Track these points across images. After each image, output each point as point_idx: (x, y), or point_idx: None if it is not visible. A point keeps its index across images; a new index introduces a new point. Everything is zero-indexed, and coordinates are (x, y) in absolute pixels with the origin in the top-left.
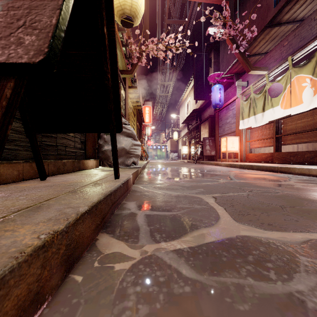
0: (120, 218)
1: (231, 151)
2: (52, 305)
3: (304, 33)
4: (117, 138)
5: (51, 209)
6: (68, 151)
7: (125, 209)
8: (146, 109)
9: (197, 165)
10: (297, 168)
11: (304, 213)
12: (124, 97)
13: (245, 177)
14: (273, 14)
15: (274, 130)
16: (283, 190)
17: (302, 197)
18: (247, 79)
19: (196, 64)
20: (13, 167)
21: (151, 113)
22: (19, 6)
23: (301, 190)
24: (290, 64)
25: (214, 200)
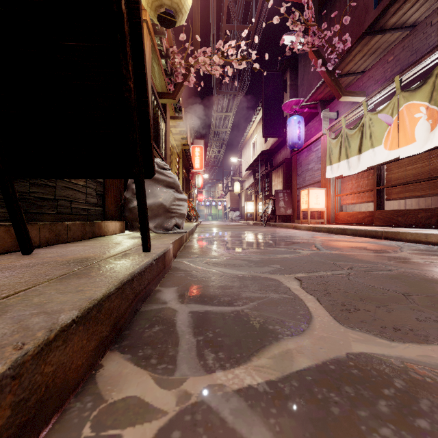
0: (148, 320)
1: (314, 209)
2: None
3: (417, 44)
4: (151, 189)
5: (3, 319)
6: (75, 209)
7: (158, 301)
8: (196, 150)
9: (267, 229)
10: (409, 232)
11: None
12: (164, 132)
13: (337, 246)
14: (373, 18)
15: (375, 179)
16: (398, 267)
17: (429, 278)
18: (337, 109)
19: (265, 87)
20: None
21: (203, 155)
22: None
23: (424, 267)
24: (398, 87)
25: (299, 285)
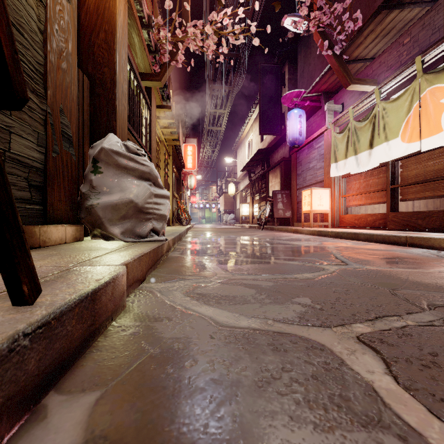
0: None
1: (317, 211)
2: None
3: (441, 20)
4: (117, 181)
5: None
6: None
7: None
8: (189, 149)
9: (265, 233)
10: None
11: None
12: (148, 121)
13: (364, 257)
14: None
15: (388, 177)
16: None
17: None
18: (342, 101)
19: (262, 81)
20: None
21: (195, 154)
22: None
23: None
24: (419, 69)
25: (386, 370)
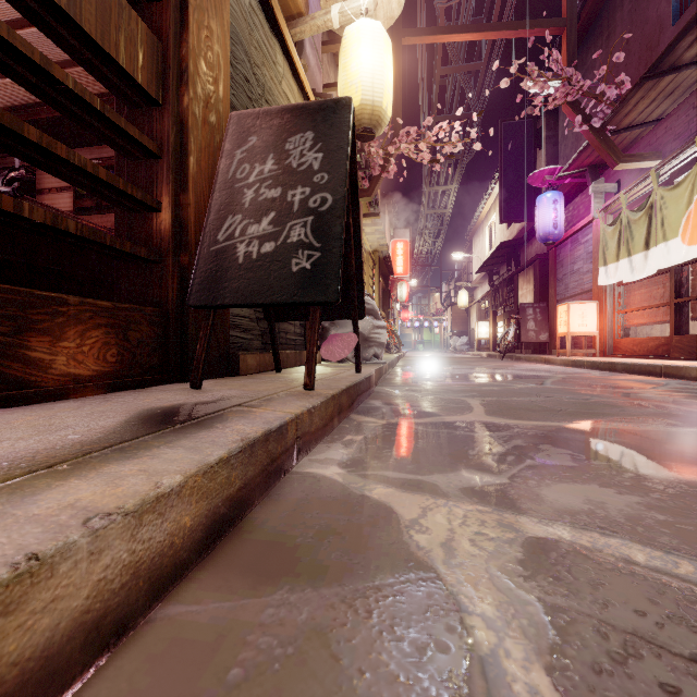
0: (366, 409)
1: (578, 334)
2: (338, 430)
3: None
4: None
5: (321, 386)
6: (288, 339)
7: (369, 404)
8: (399, 247)
9: (503, 363)
10: (694, 367)
11: (580, 414)
12: None
13: (573, 382)
14: (670, 39)
15: (672, 288)
16: (604, 398)
17: (617, 404)
18: (618, 178)
19: (505, 146)
20: (254, 357)
21: (408, 253)
22: (318, 264)
23: (636, 399)
24: None
25: (480, 402)
